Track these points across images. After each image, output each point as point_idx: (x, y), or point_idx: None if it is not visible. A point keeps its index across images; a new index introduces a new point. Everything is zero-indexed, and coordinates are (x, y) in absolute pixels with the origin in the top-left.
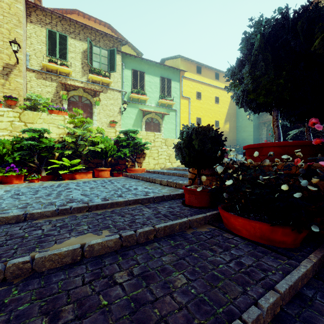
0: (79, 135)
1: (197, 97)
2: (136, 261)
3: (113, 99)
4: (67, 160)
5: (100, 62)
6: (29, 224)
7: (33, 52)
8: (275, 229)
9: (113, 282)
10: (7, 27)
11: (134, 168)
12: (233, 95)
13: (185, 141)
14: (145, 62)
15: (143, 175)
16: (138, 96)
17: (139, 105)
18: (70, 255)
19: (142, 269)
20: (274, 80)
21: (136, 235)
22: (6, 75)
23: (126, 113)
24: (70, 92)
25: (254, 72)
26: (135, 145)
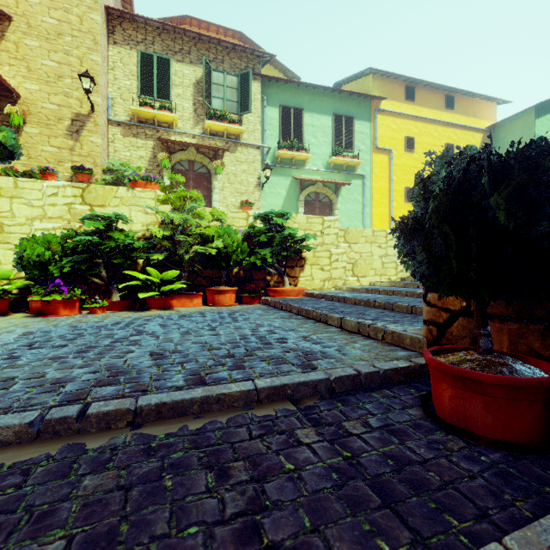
0: (179, 225)
1: (407, 147)
2: None
3: (246, 163)
4: (156, 271)
5: (224, 97)
6: None
7: (117, 93)
8: None
9: None
10: (78, 54)
11: (282, 288)
12: None
13: (442, 204)
14: (303, 90)
15: (299, 304)
16: (292, 154)
17: (294, 170)
18: None
19: None
20: None
21: None
22: (76, 133)
23: (269, 187)
24: (174, 155)
25: None
26: (285, 240)
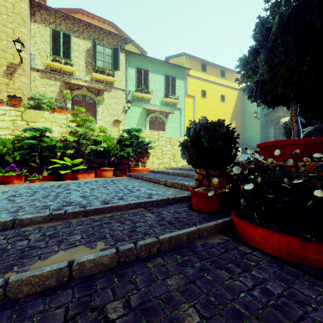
0: (81, 134)
1: (202, 95)
2: (135, 285)
3: (116, 98)
4: (69, 159)
5: (104, 60)
6: (16, 231)
7: (37, 51)
8: (307, 245)
9: (103, 318)
10: (11, 27)
11: (137, 168)
12: (244, 88)
13: (192, 138)
14: (149, 60)
15: (146, 176)
16: (142, 95)
17: (143, 103)
18: (54, 277)
19: (142, 297)
20: (295, 67)
21: (137, 249)
22: (10, 75)
23: (130, 112)
24: (73, 91)
25: (271, 59)
26: (139, 144)
